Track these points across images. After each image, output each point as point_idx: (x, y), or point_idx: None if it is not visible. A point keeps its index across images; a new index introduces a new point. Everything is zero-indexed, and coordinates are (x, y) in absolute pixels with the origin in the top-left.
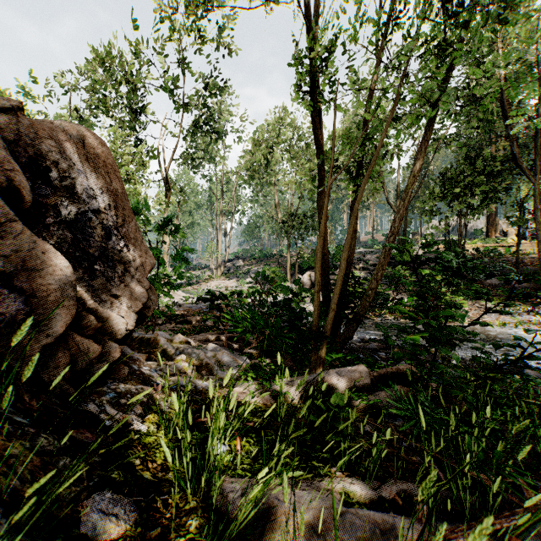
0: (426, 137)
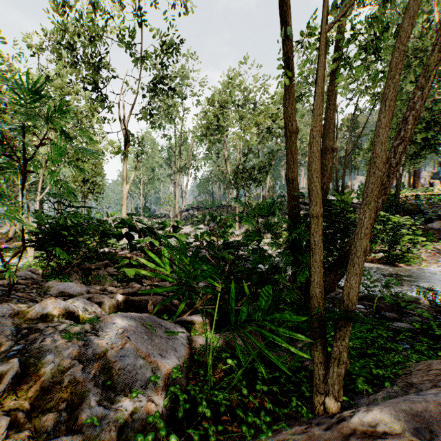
0: None
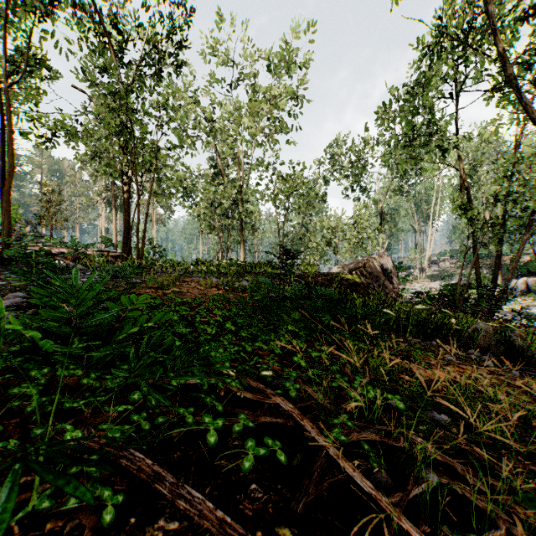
0: (529, 224)
